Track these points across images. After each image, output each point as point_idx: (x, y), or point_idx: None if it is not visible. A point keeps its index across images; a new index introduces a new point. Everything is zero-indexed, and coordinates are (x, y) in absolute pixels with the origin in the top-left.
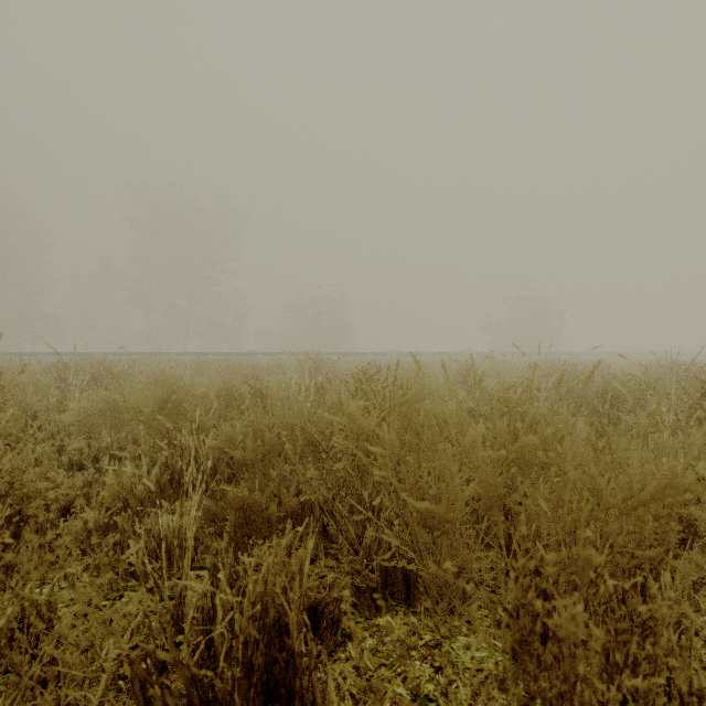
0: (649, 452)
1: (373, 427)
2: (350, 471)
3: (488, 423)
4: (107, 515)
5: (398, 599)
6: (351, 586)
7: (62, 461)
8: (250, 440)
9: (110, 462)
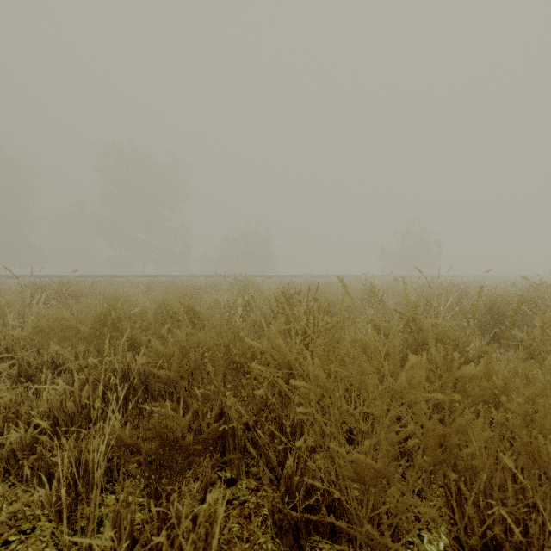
0: (535, 363)
1: (295, 354)
2: (271, 399)
3: (403, 341)
4: (35, 433)
5: (322, 533)
6: (272, 524)
7: (11, 373)
8: (175, 360)
9: (50, 376)
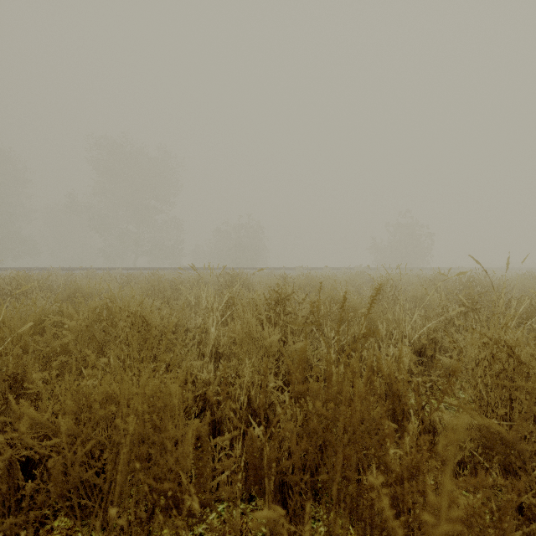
0: None
1: None
2: None
3: None
4: None
5: None
6: None
7: None
8: (2, 487)
9: None
